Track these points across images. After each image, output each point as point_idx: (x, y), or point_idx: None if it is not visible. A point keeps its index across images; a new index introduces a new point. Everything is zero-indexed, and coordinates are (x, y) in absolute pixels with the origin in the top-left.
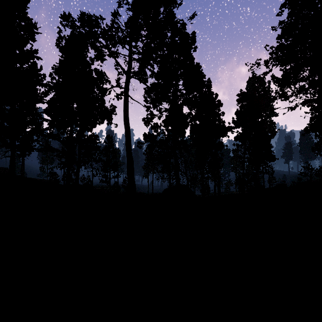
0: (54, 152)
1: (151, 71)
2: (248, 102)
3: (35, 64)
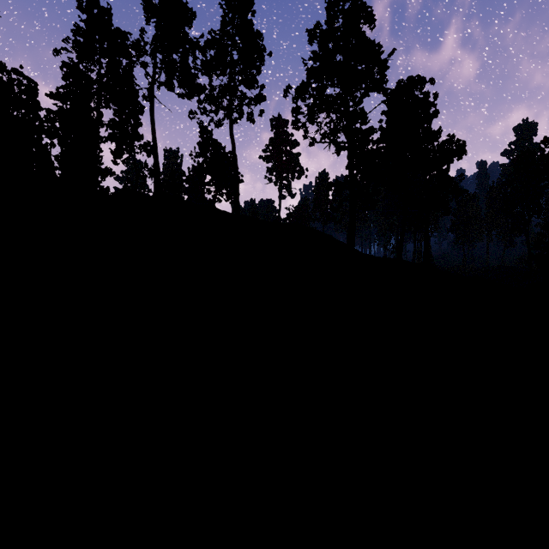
0: None
1: None
2: None
3: None
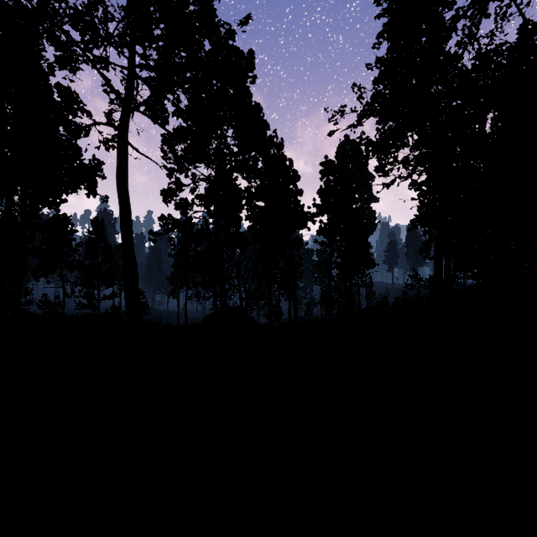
0: None
1: (174, 105)
2: (336, 177)
3: None
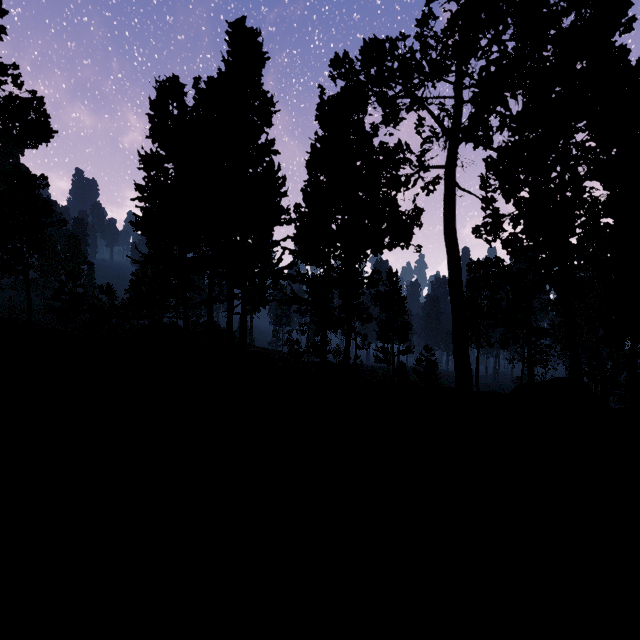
0: (303, 305)
1: (505, 116)
2: None
3: (272, 163)
